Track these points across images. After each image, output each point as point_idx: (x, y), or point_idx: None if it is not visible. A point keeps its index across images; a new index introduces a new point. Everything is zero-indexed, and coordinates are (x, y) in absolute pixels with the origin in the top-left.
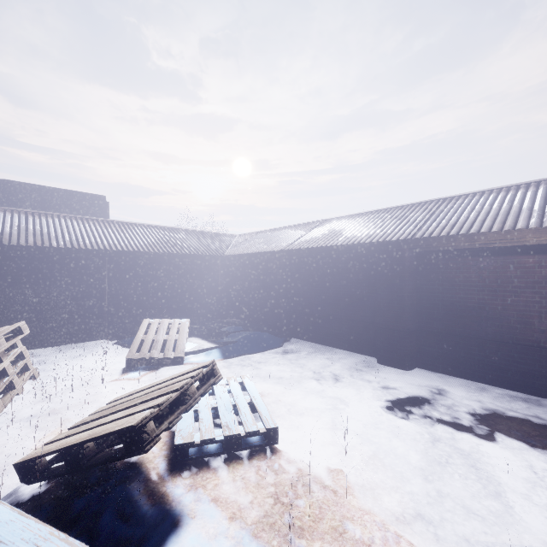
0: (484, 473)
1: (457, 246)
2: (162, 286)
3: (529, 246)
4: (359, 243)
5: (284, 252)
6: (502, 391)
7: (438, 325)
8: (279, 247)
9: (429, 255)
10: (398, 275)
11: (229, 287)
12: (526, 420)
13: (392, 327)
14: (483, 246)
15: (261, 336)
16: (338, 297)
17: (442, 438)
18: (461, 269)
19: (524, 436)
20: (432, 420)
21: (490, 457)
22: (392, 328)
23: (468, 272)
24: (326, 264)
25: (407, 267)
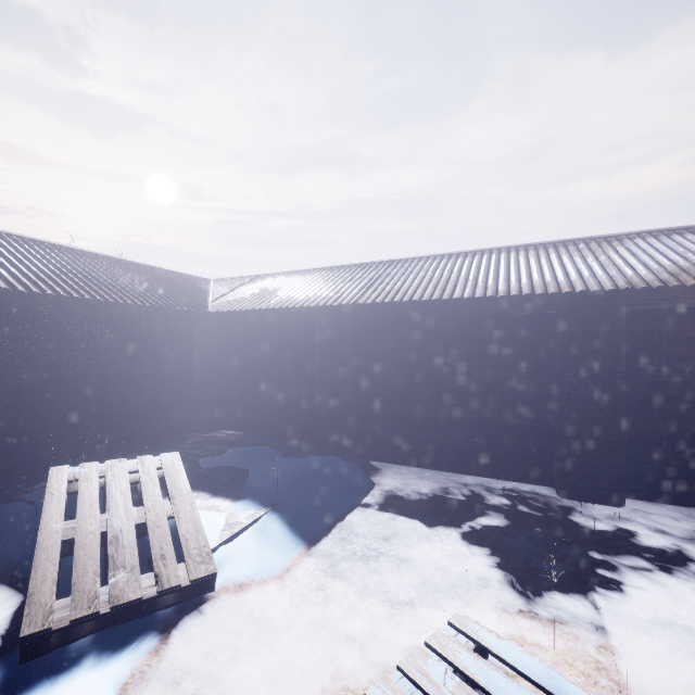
0: None
1: None
2: (74, 375)
3: None
4: (522, 293)
5: (354, 308)
6: None
7: (663, 427)
8: (339, 299)
9: (644, 317)
10: (607, 349)
11: (216, 372)
12: None
13: (597, 437)
14: None
15: (335, 469)
16: (465, 387)
17: None
18: None
19: None
20: None
21: None
22: (597, 438)
23: None
24: (438, 330)
25: (622, 335)
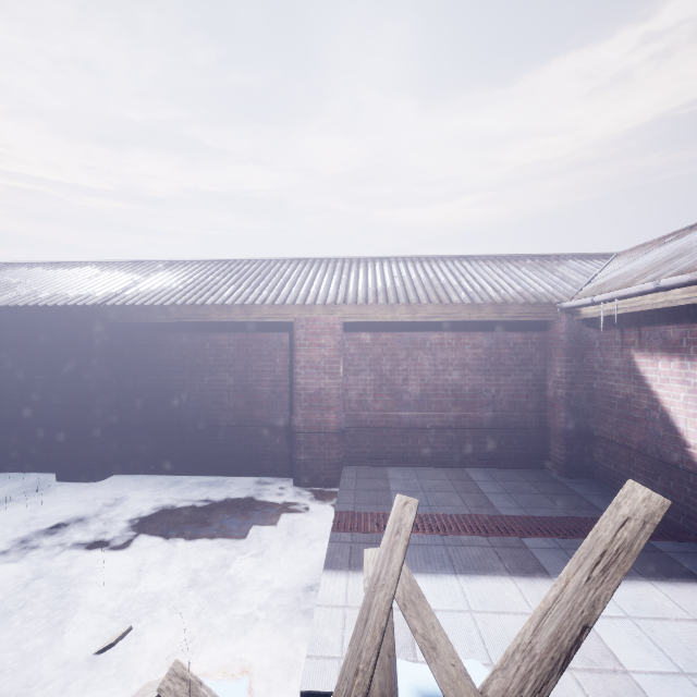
0: (92, 594)
1: (153, 319)
2: None
3: (222, 323)
4: (29, 305)
5: None
6: (198, 479)
7: (140, 415)
8: None
9: (131, 329)
10: (84, 354)
11: None
12: (190, 508)
13: (76, 427)
14: (177, 321)
15: None
16: (2, 390)
17: (57, 570)
18: (164, 346)
19: (169, 528)
20: (62, 548)
21: (107, 571)
22: (76, 428)
23: (171, 350)
24: None
25: (96, 343)
